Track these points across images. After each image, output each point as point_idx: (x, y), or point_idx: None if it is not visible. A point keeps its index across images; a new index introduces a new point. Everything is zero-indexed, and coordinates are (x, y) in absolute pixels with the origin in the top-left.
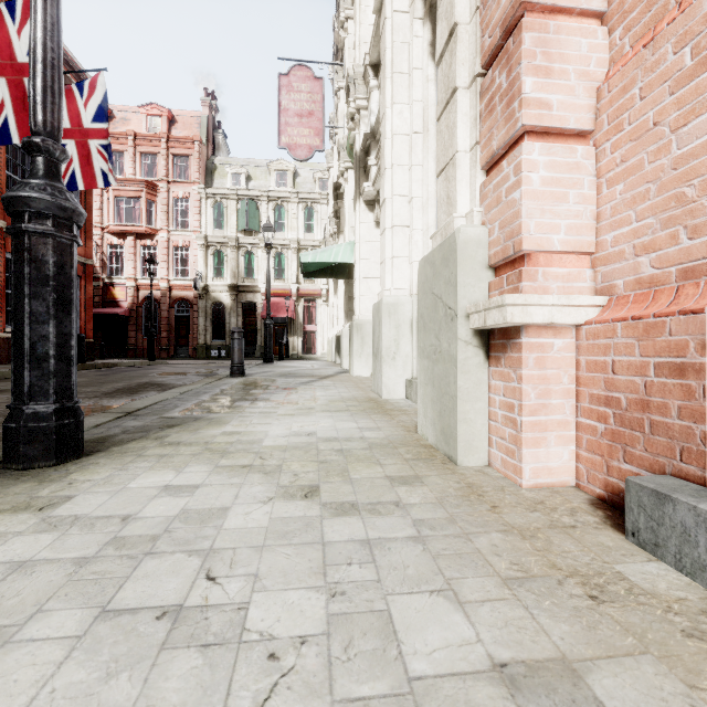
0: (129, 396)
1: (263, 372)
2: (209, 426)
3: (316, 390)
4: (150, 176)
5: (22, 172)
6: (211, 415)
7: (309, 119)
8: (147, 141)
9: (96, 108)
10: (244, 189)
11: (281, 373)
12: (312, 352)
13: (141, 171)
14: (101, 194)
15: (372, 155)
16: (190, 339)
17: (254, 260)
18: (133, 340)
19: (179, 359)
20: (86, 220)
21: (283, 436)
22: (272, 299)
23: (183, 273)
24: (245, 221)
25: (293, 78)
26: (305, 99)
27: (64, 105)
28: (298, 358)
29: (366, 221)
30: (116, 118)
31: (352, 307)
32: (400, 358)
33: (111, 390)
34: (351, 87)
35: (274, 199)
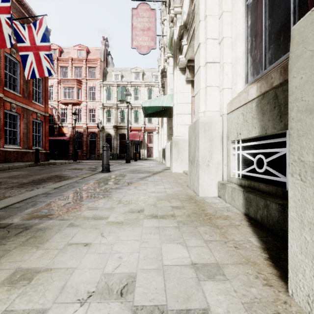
0: (33, 186)
1: (121, 169)
2: (15, 252)
3: (149, 185)
4: (79, 77)
5: (14, 72)
6: (44, 223)
7: (148, 32)
8: (77, 61)
9: (42, 35)
10: (120, 81)
11: (131, 170)
12: (151, 157)
13: (75, 75)
14: (57, 86)
15: (184, 38)
16: (96, 151)
17: (124, 114)
18: (71, 151)
19: (90, 160)
20: (45, 95)
21: (81, 300)
22: (132, 132)
23: (93, 121)
24: (120, 96)
25: (139, 10)
26: (146, 21)
27: (27, 34)
28: (145, 159)
29: (180, 80)
30: (64, 52)
31: (171, 133)
32: (213, 165)
33: (28, 181)
34: (171, 1)
35: (133, 85)
